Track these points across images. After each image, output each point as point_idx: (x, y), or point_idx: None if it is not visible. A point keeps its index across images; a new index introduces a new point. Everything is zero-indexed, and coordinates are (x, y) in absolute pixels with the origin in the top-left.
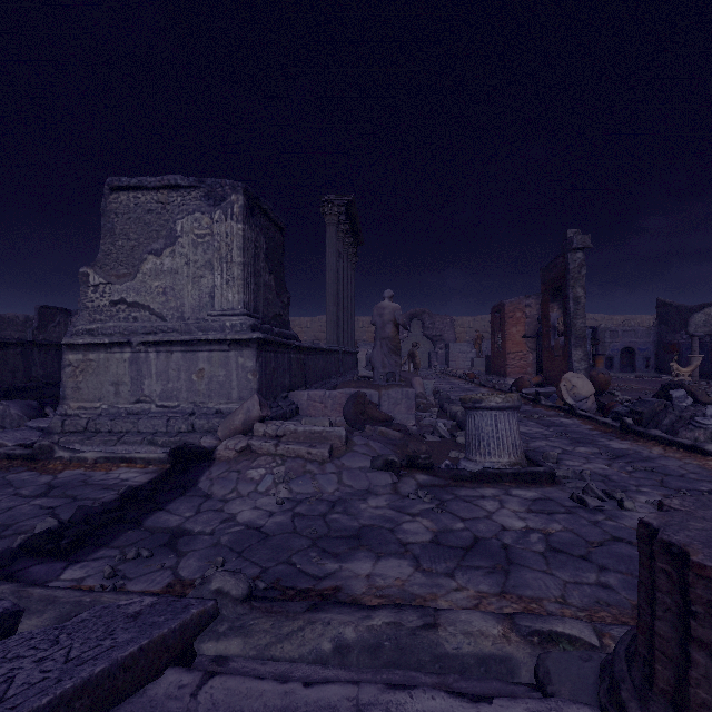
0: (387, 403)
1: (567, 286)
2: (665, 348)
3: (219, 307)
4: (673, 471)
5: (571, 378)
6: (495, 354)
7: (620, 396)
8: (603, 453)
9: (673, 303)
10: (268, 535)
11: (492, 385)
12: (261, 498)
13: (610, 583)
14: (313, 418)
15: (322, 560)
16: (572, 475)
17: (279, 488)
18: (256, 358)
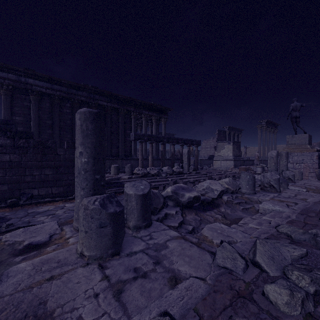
0: (254, 168)
1: None
2: None
3: (229, 156)
4: None
5: None
6: None
7: None
8: None
9: None
10: None
11: None
12: None
13: None
14: None
15: None
16: None
17: None
18: (233, 162)
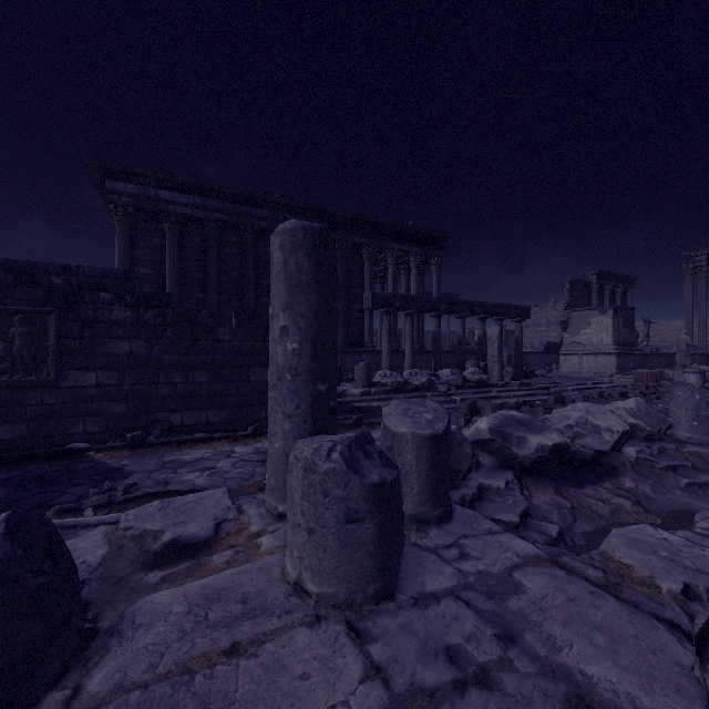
0: (676, 375)
1: None
2: None
3: (604, 343)
4: None
5: None
6: None
7: None
8: None
9: None
10: None
11: None
12: None
13: None
14: None
15: None
16: None
17: None
18: (616, 358)
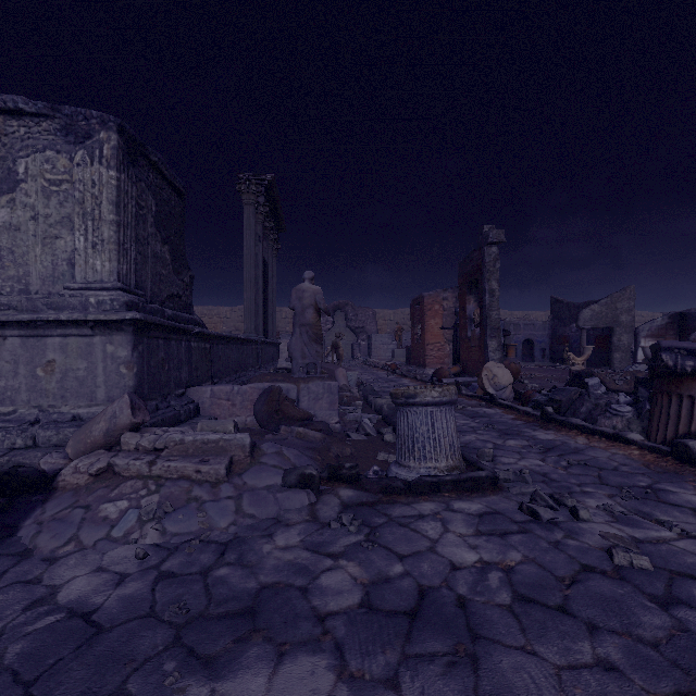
0: (307, 398)
1: (484, 279)
2: (558, 340)
3: (82, 278)
4: (605, 463)
5: (492, 368)
6: (415, 345)
7: (529, 384)
8: (534, 446)
9: (564, 300)
10: (101, 629)
11: (413, 375)
12: (114, 550)
13: (611, 658)
14: (212, 421)
15: (182, 678)
16: (513, 477)
17: (146, 530)
18: (132, 346)
